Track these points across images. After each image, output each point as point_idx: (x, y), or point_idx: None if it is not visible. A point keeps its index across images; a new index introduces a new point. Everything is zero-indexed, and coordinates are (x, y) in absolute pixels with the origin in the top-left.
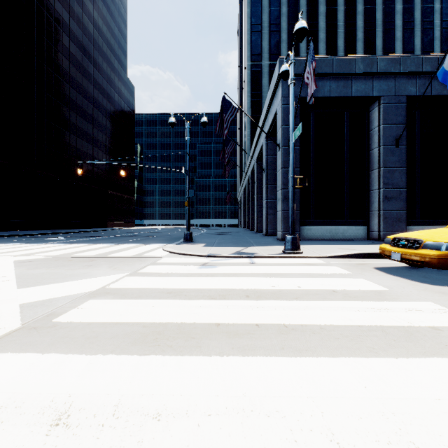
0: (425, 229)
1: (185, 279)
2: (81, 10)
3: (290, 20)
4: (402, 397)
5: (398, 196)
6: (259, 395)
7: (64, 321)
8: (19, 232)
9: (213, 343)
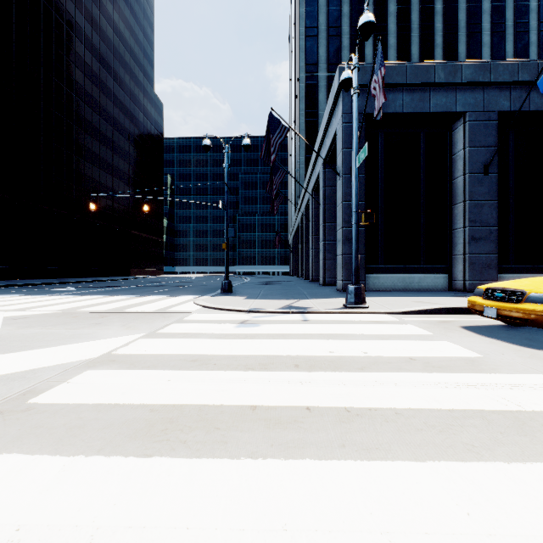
0: (521, 277)
1: (217, 342)
2: (98, 11)
3: (352, 22)
4: (526, 533)
5: (488, 236)
6: (306, 529)
7: (43, 402)
8: (22, 281)
9: (244, 437)
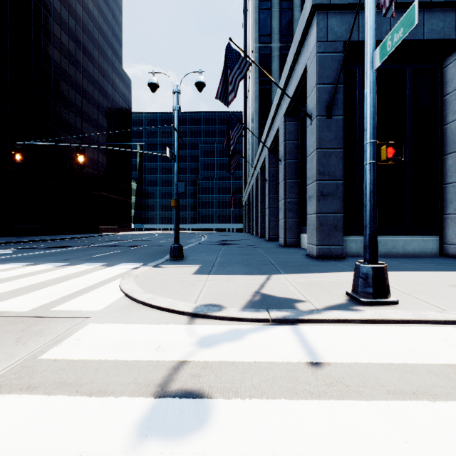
0: None
1: None
2: None
3: None
4: None
5: None
6: None
7: None
8: None
9: None
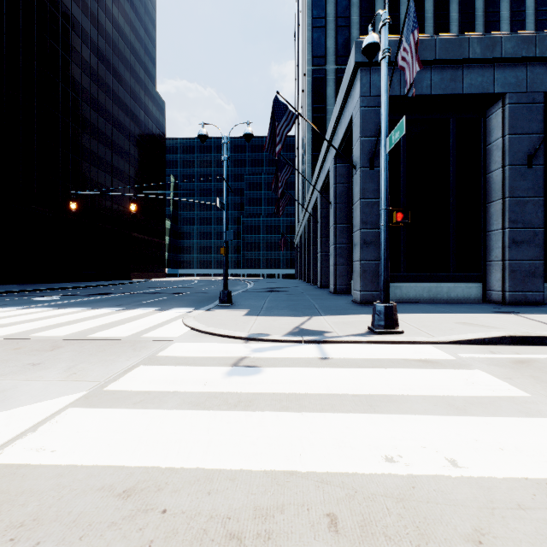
0: None
1: (188, 421)
2: (96, 4)
3: (362, 12)
4: None
5: (532, 239)
6: None
7: None
8: (10, 287)
9: None
